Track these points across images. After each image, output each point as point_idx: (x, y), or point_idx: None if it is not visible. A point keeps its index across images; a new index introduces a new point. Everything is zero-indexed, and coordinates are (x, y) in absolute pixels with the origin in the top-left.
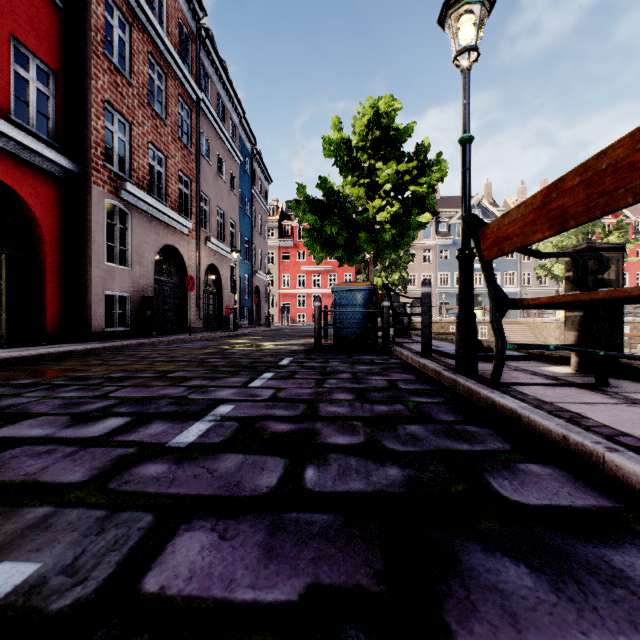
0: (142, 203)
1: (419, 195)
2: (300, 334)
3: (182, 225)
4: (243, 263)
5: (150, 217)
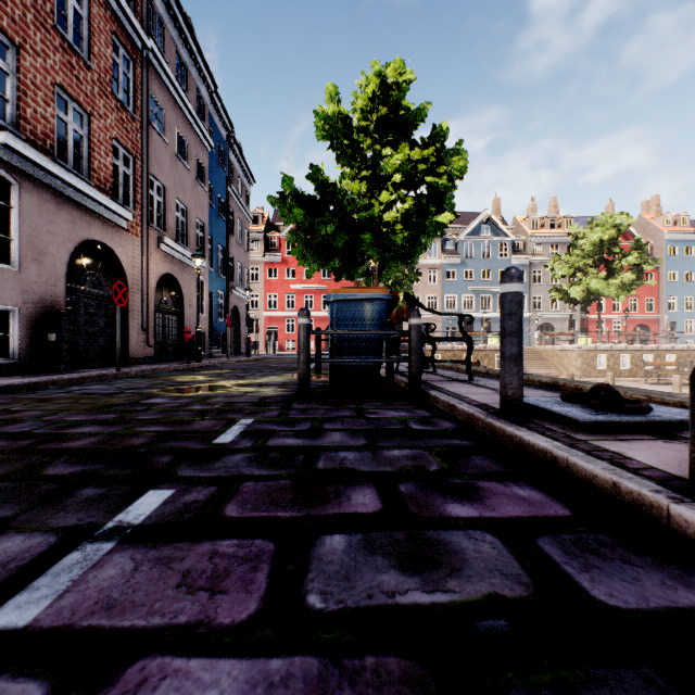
0: (41, 172)
1: (437, 190)
2: (285, 366)
3: (117, 215)
4: (216, 277)
5: (59, 196)
